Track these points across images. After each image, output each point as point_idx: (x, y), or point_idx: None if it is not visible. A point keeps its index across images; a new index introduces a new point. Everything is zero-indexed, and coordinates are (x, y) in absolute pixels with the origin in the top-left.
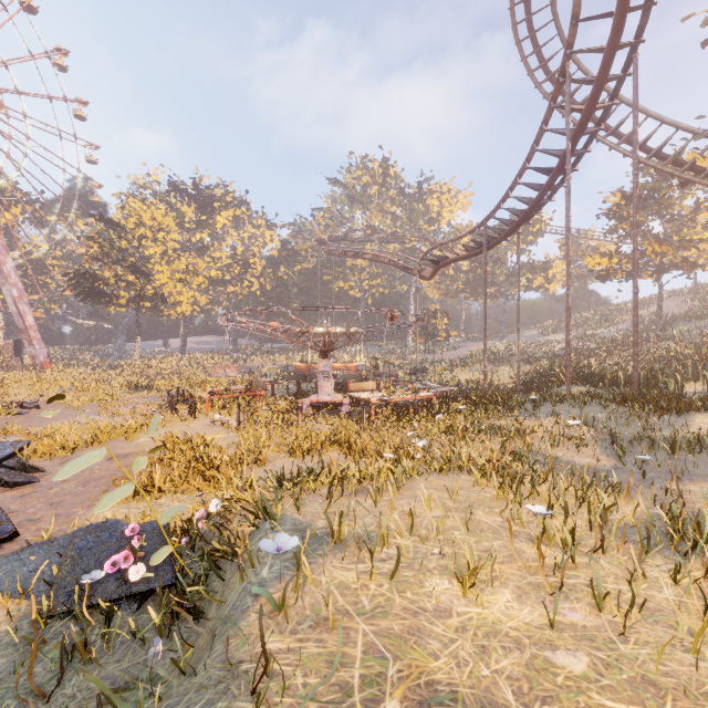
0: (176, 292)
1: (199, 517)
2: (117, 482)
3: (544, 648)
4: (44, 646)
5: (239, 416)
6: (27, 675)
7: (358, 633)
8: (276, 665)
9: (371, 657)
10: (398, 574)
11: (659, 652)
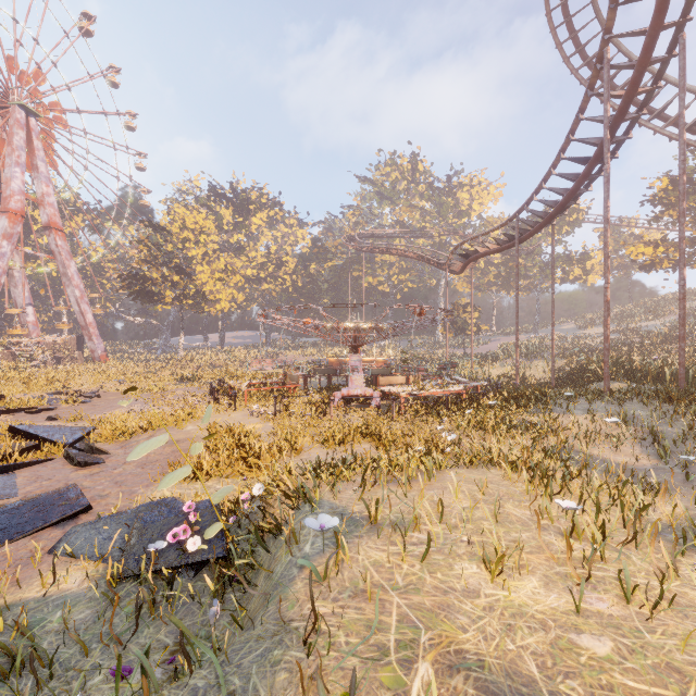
0: (216, 290)
1: (244, 498)
2: (171, 465)
3: (569, 631)
4: (120, 602)
5: (275, 407)
6: (108, 625)
7: (393, 605)
8: (321, 625)
9: (404, 626)
10: (429, 557)
11: (687, 643)
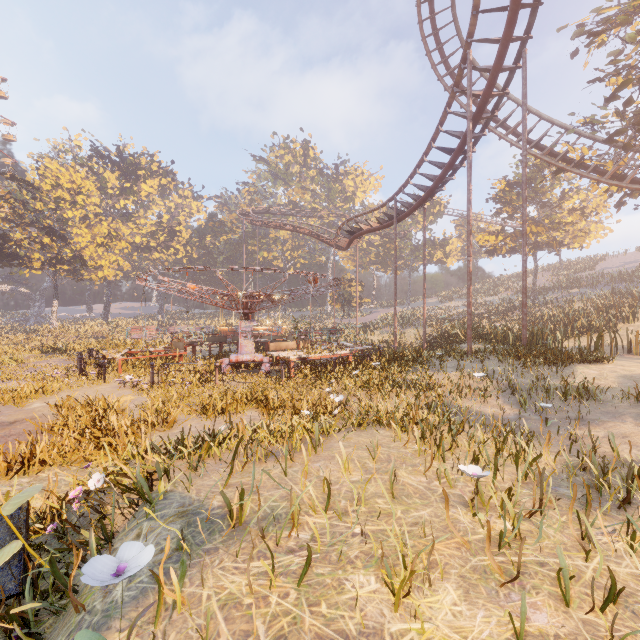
0: (97, 256)
1: (74, 496)
2: None
3: None
4: None
5: (152, 377)
6: None
7: None
8: None
9: None
10: (310, 572)
11: None
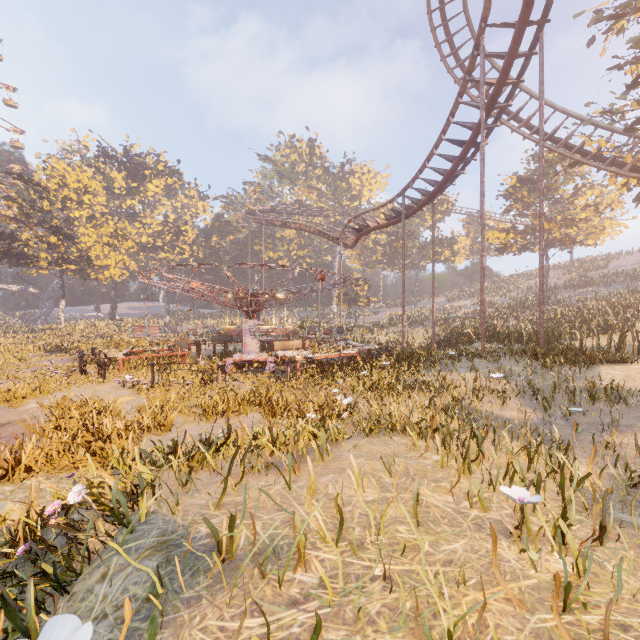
0: (103, 256)
1: (51, 511)
2: None
3: None
4: None
5: (153, 377)
6: None
7: None
8: None
9: None
10: (319, 638)
11: None
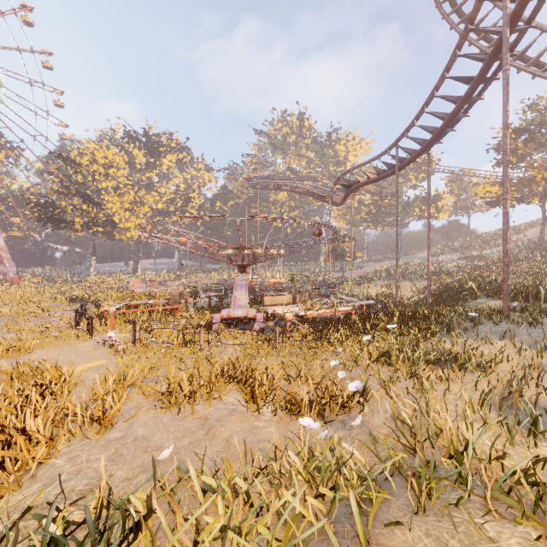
0: (125, 219)
1: None
2: None
3: None
4: None
5: (134, 335)
6: None
7: None
8: None
9: None
10: None
11: None
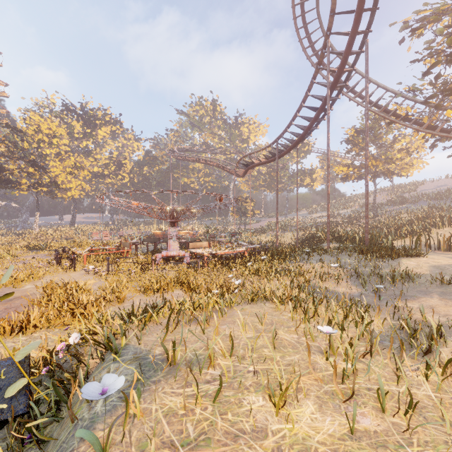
0: (67, 181)
1: (60, 348)
2: None
3: None
4: None
5: (108, 267)
6: None
7: None
8: None
9: None
10: (221, 395)
11: (439, 451)
